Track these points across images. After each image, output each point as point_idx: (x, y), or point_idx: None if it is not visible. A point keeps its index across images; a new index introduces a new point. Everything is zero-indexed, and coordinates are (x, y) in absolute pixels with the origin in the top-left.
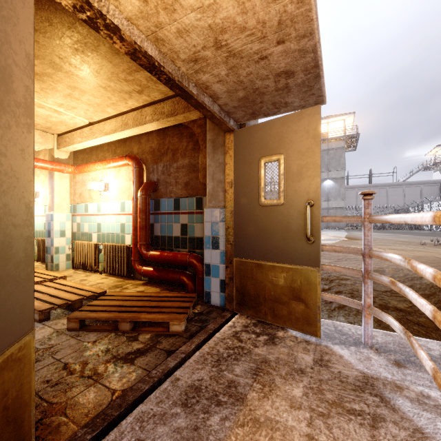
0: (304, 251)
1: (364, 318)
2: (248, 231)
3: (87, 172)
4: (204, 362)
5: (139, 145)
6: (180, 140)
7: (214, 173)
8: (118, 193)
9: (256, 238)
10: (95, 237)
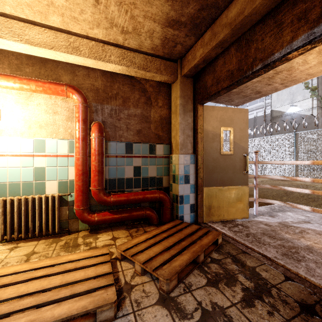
0: (242, 178)
1: (256, 204)
2: (213, 169)
3: None
4: (259, 246)
5: (73, 76)
6: (132, 91)
7: (184, 129)
8: (28, 126)
9: (218, 173)
10: None
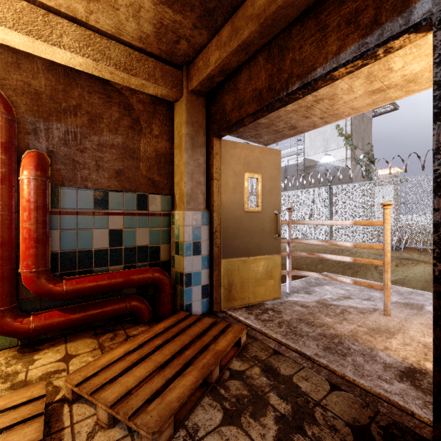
0: (273, 244)
1: (289, 278)
2: (235, 233)
3: None
4: (295, 339)
5: None
6: (106, 105)
7: (193, 172)
8: None
9: (242, 238)
10: None
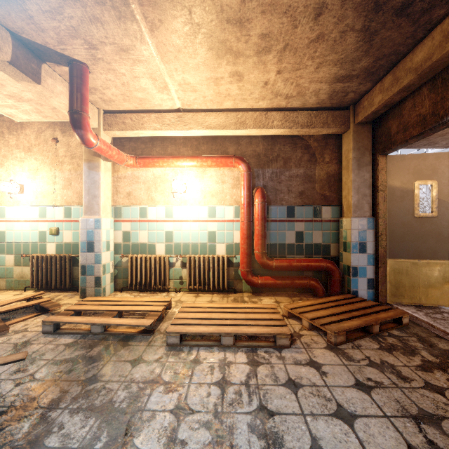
0: None
1: None
2: (402, 237)
3: (155, 167)
4: None
5: (237, 146)
6: (293, 150)
7: (359, 187)
8: (204, 196)
9: (411, 242)
10: (161, 248)
